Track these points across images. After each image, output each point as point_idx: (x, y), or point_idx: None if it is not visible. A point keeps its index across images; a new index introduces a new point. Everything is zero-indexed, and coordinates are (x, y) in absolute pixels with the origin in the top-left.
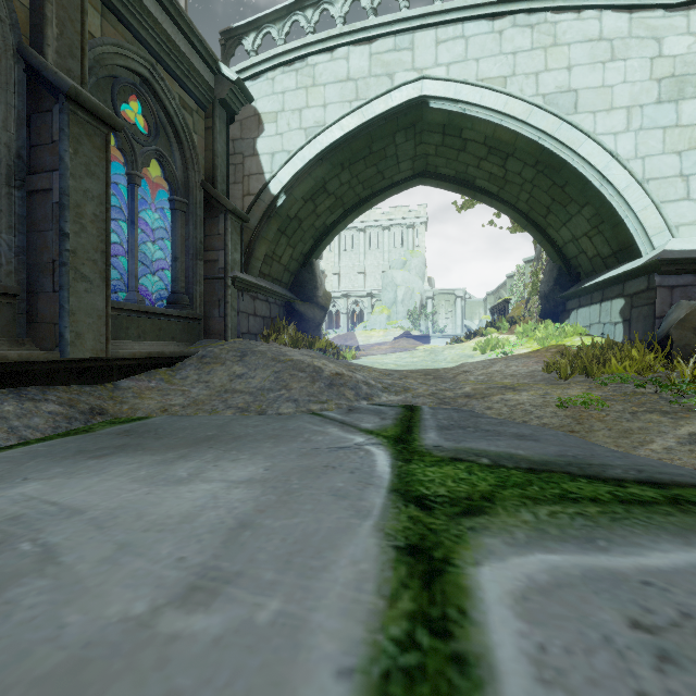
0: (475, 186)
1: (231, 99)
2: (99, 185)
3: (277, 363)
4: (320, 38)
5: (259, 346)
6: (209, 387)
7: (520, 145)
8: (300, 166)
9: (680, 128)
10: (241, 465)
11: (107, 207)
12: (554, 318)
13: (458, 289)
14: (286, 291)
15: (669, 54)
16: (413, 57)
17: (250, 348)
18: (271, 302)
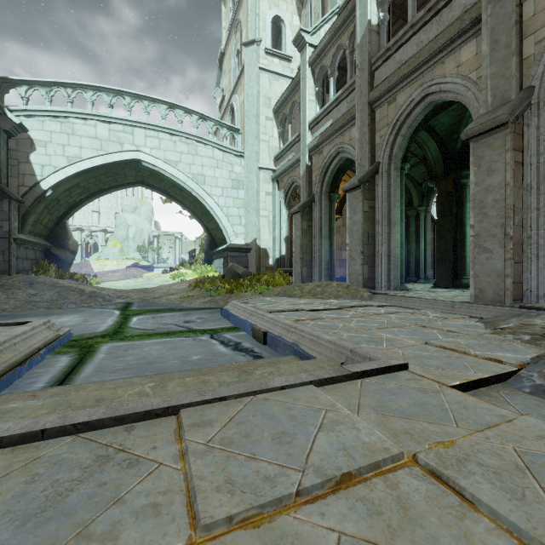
0: (171, 195)
1: (12, 130)
2: None
3: (57, 288)
4: (78, 112)
5: (37, 278)
6: (19, 300)
7: (185, 190)
8: (64, 177)
9: (238, 199)
10: (72, 316)
11: None
12: (209, 262)
13: (177, 232)
14: (45, 242)
15: (235, 172)
16: (134, 139)
17: (33, 280)
18: (36, 250)
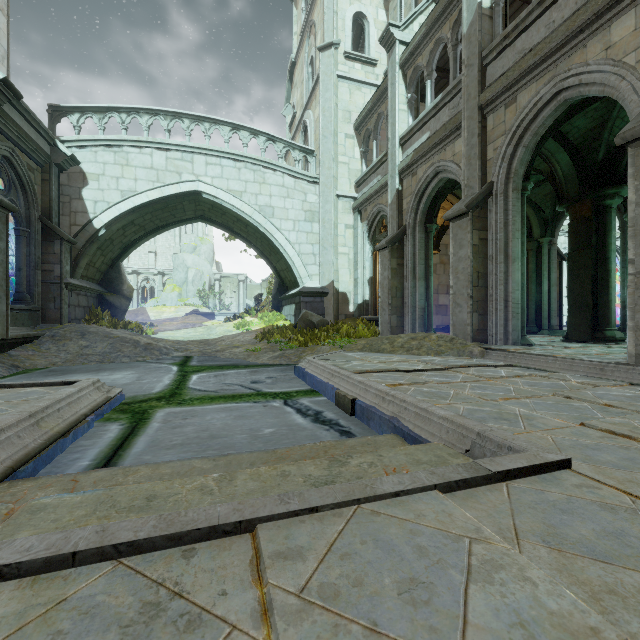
0: (234, 231)
1: (64, 163)
2: (4, 243)
3: (110, 339)
4: (133, 139)
5: (90, 328)
6: (70, 353)
7: (250, 225)
8: (118, 214)
9: (313, 234)
10: (125, 372)
11: (7, 255)
12: (278, 309)
13: (241, 274)
14: (98, 287)
15: (309, 201)
16: (193, 167)
17: (85, 330)
18: (88, 296)
